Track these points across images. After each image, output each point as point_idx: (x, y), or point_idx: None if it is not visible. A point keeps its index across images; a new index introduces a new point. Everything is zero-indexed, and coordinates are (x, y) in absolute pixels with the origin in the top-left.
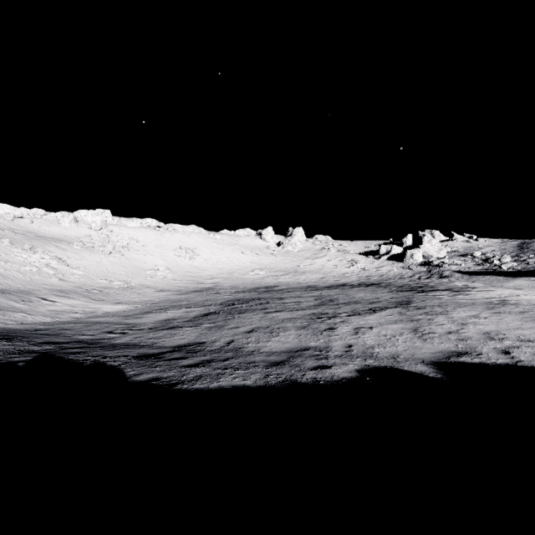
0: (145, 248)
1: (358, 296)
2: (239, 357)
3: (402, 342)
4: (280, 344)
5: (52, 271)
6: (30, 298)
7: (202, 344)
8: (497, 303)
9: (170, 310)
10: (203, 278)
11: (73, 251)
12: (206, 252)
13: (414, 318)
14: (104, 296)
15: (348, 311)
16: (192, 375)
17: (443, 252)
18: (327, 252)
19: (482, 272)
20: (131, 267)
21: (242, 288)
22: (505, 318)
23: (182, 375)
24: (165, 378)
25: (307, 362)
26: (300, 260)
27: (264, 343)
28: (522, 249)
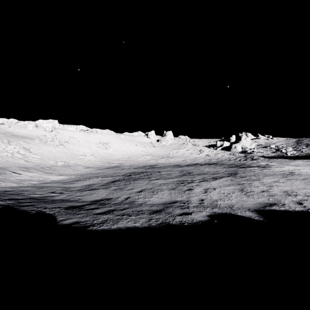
0: (78, 143)
1: (205, 170)
2: (132, 207)
3: (234, 197)
4: (158, 199)
5: (20, 155)
6: (5, 172)
7: (110, 199)
8: (288, 173)
9: (92, 179)
10: (113, 160)
11: (34, 144)
12: (115, 145)
13: (240, 183)
14: (52, 171)
15: (199, 179)
16: (101, 220)
17: (253, 145)
18: (186, 145)
19: (276, 157)
20: (70, 153)
21: (136, 166)
22: (294, 183)
23: (94, 220)
24: (83, 222)
25: (175, 210)
26: (170, 150)
27: (148, 199)
28: (298, 143)
